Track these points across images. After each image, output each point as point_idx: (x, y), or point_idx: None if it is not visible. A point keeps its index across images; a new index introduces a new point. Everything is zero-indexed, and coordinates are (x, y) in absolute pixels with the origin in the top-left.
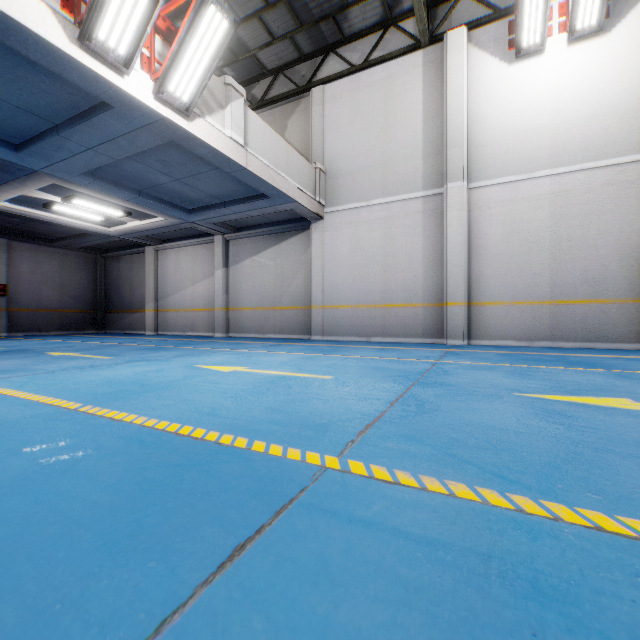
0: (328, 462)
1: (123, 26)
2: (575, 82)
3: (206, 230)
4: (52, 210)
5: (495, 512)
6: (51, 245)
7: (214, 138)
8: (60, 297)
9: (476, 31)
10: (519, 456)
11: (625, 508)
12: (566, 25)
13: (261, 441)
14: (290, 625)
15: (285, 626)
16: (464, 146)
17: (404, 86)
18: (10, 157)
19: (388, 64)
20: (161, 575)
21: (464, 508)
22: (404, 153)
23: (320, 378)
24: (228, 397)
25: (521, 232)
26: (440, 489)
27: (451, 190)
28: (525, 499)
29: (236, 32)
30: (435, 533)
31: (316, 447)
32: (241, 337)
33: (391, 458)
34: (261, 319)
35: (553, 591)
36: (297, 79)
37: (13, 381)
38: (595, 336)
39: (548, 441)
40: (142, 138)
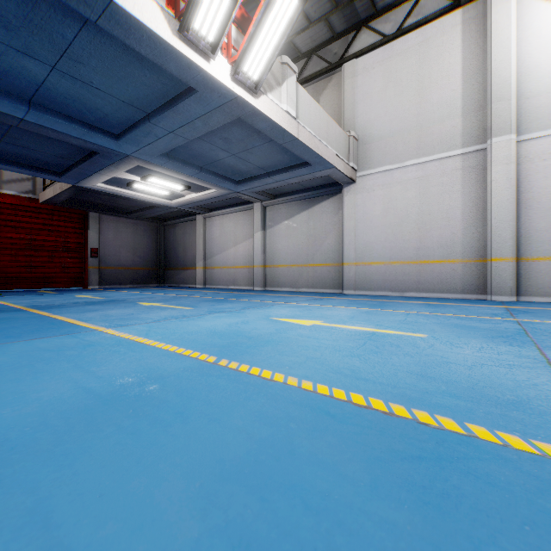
0: None
1: (213, 15)
2: None
3: (248, 198)
4: (132, 188)
5: None
6: (127, 217)
7: (274, 112)
8: (133, 257)
9: None
10: None
11: None
12: None
13: (474, 424)
14: None
15: None
16: (512, 98)
17: (441, 48)
18: (111, 145)
19: (423, 29)
20: None
21: None
22: (441, 113)
23: (415, 336)
24: (349, 356)
25: None
26: None
27: (496, 145)
28: None
29: None
30: None
31: None
32: (277, 291)
33: None
34: (295, 275)
35: None
36: (329, 57)
37: (136, 329)
38: None
39: None
40: (214, 118)
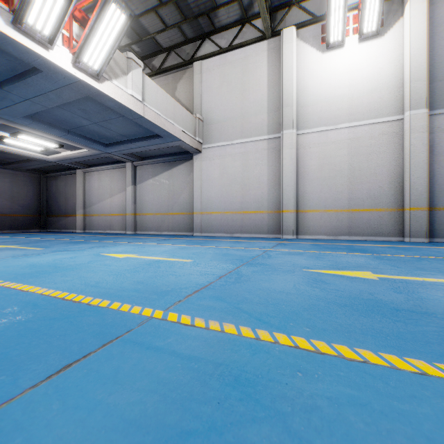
0: (155, 314)
1: (47, 15)
2: (363, 67)
3: (119, 158)
4: (3, 142)
5: (241, 340)
6: (5, 167)
7: (119, 95)
8: (12, 205)
9: (301, 30)
10: (279, 307)
11: (320, 335)
12: (357, 29)
13: (119, 302)
14: (75, 406)
15: (71, 407)
16: (294, 106)
17: (255, 64)
18: None
19: (245, 48)
20: (7, 383)
21: (224, 338)
22: (255, 109)
23: (183, 261)
24: (112, 274)
25: (330, 164)
26: (217, 328)
27: (285, 135)
28: (265, 332)
29: (140, 21)
30: (197, 353)
31: (153, 305)
32: (145, 234)
33: (198, 311)
34: (159, 221)
35: (245, 381)
36: (184, 55)
37: None
38: (375, 232)
39: (303, 298)
40: (66, 93)
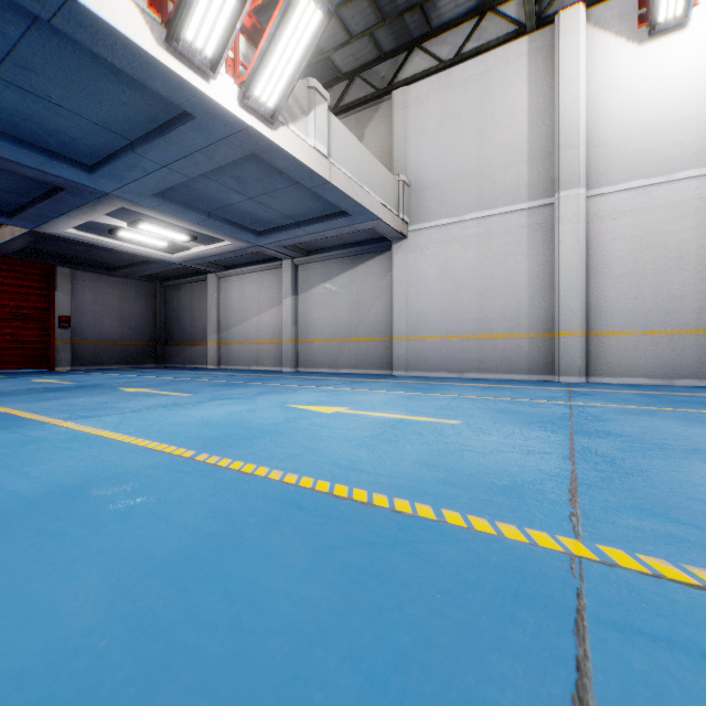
0: (571, 547)
1: (212, 23)
2: None
3: (274, 254)
4: (116, 236)
5: None
6: (112, 274)
7: (298, 148)
8: (120, 329)
9: (596, 9)
10: None
11: None
12: None
13: (450, 510)
14: None
15: None
16: (581, 146)
17: (504, 80)
18: (82, 179)
19: (485, 56)
20: None
21: None
22: (504, 159)
23: (446, 423)
24: (357, 446)
25: (655, 247)
26: None
27: (564, 199)
28: None
29: None
30: None
31: (532, 522)
32: (312, 372)
33: (656, 544)
34: (334, 352)
35: None
36: (376, 81)
37: (104, 421)
38: None
39: None
40: (221, 152)
